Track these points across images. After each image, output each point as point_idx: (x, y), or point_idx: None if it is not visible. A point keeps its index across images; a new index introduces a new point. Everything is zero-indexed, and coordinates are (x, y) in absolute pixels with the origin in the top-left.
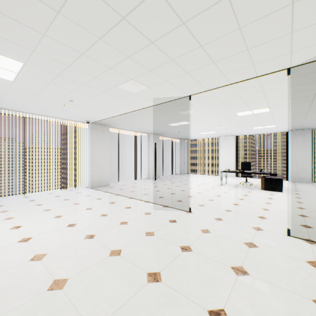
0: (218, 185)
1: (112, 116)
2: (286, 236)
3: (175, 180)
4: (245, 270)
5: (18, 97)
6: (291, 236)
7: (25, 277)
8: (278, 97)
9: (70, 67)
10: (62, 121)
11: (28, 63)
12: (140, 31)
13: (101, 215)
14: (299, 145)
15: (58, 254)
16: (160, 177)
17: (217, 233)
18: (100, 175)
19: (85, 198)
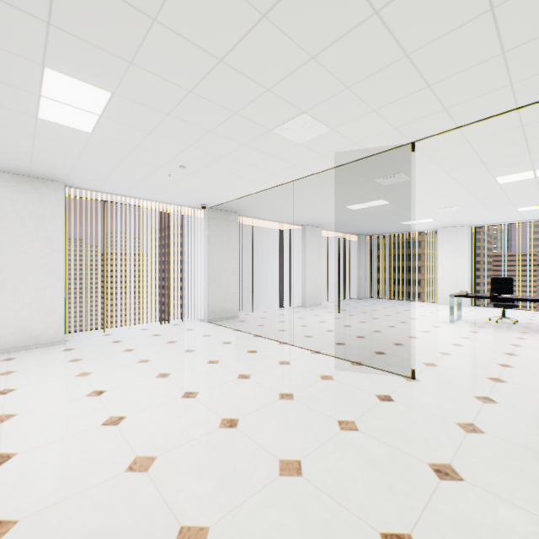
0: (444, 323)
1: (248, 193)
2: None
3: (354, 311)
4: None
5: (96, 164)
6: None
7: (122, 513)
8: None
9: (191, 95)
10: (162, 206)
11: (119, 93)
12: None
13: (239, 375)
14: None
15: (177, 459)
16: (323, 305)
17: (502, 435)
18: (223, 299)
19: (203, 341)
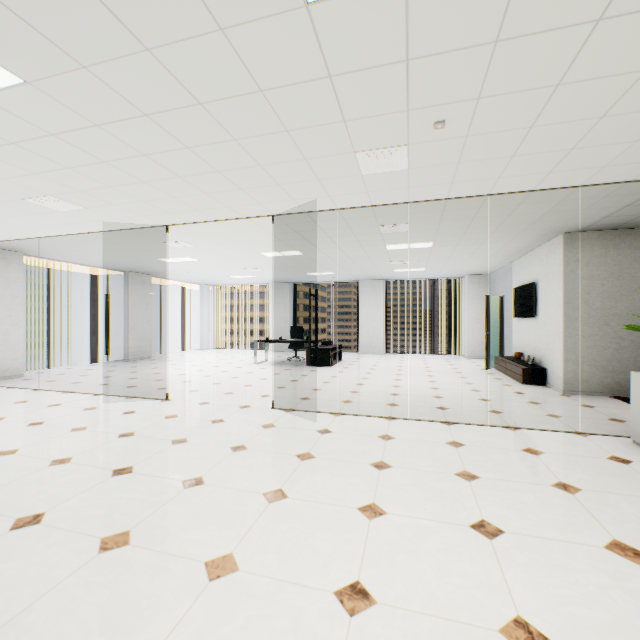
0: (250, 364)
1: (27, 237)
2: (269, 409)
3: (181, 361)
4: (187, 440)
5: None
6: (275, 409)
7: None
8: (296, 240)
9: None
10: None
11: None
12: (44, 157)
13: None
14: (370, 302)
15: None
16: (153, 358)
17: (187, 416)
18: None
19: None
